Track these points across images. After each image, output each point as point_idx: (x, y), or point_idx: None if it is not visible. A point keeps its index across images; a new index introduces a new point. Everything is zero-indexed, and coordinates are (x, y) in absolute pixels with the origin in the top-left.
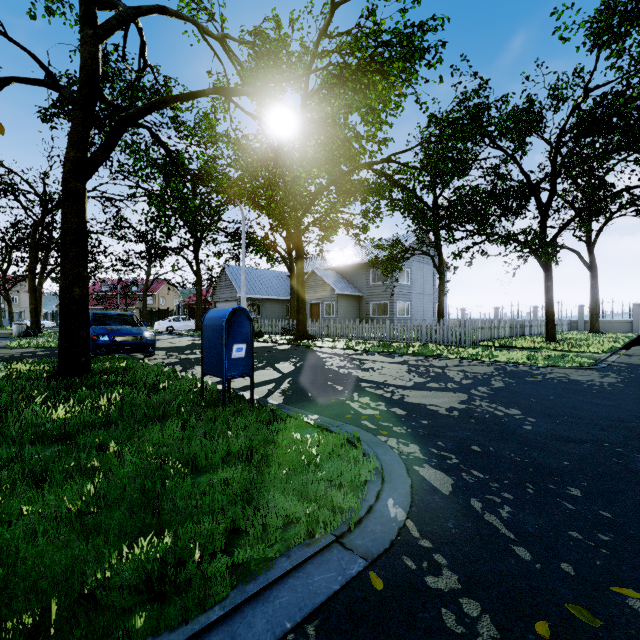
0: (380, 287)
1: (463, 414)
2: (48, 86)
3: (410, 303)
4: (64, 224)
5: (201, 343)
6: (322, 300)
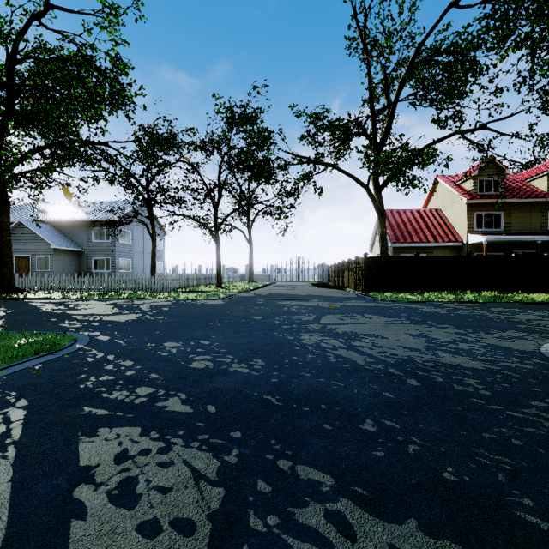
0: (102, 245)
1: (133, 321)
2: None
3: (132, 260)
4: None
5: None
6: (33, 254)
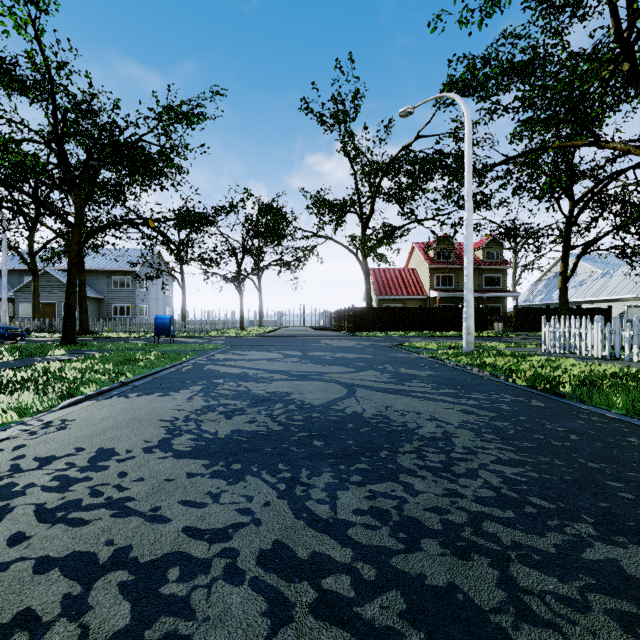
0: (123, 292)
1: (228, 342)
2: (25, 194)
3: (148, 306)
4: (72, 277)
5: (155, 326)
6: (60, 300)
